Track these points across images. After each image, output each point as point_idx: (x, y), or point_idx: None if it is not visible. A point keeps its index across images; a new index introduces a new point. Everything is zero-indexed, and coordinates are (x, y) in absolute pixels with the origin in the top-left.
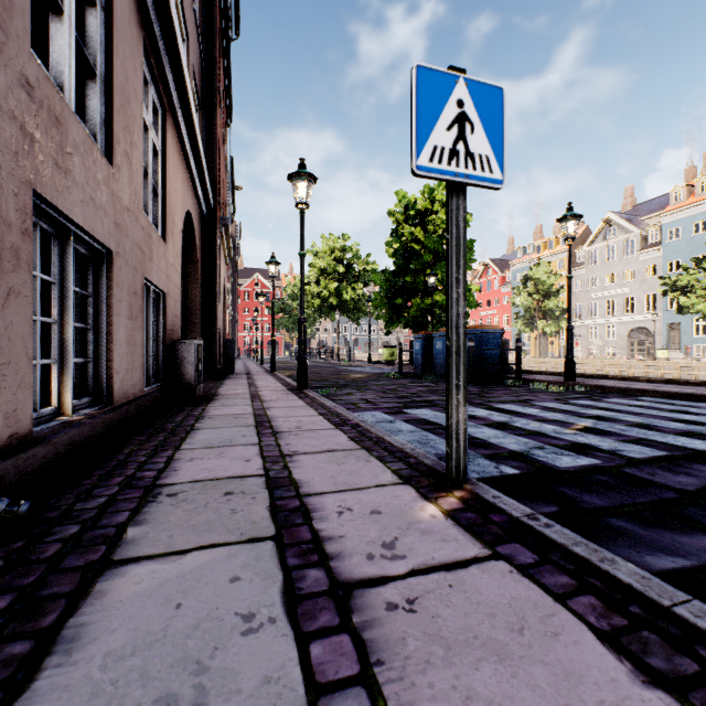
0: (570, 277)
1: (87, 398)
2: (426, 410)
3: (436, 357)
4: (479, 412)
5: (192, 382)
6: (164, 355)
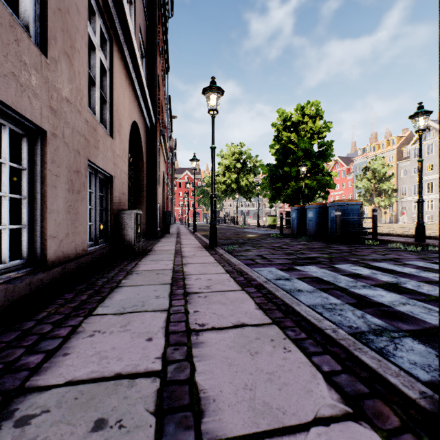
0: (421, 160)
1: (19, 261)
2: (314, 268)
3: (308, 223)
4: (361, 270)
5: (132, 241)
6: (112, 222)
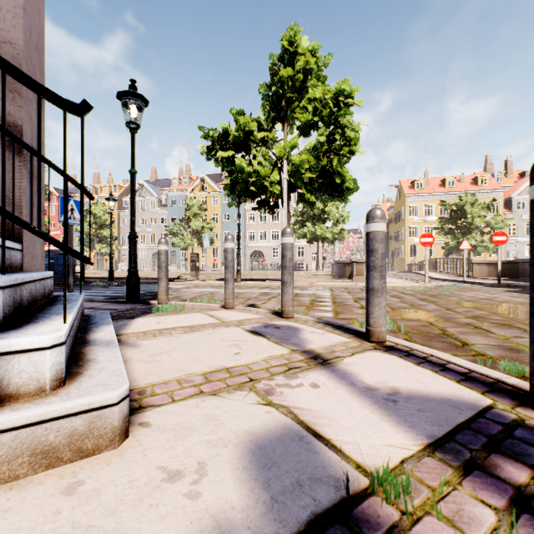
0: (112, 229)
1: None
2: None
3: None
4: None
5: None
6: None
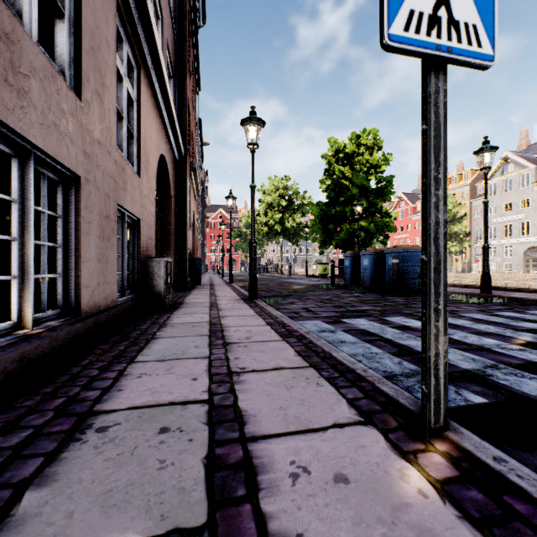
0: (486, 202)
1: (56, 310)
2: (362, 320)
3: (363, 272)
4: (412, 322)
5: (162, 293)
6: (139, 271)
